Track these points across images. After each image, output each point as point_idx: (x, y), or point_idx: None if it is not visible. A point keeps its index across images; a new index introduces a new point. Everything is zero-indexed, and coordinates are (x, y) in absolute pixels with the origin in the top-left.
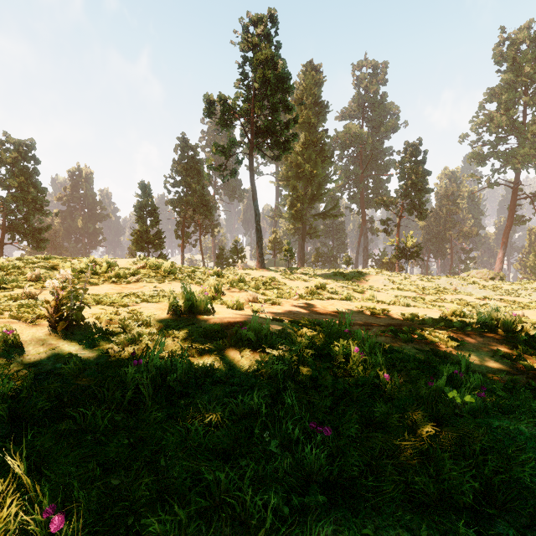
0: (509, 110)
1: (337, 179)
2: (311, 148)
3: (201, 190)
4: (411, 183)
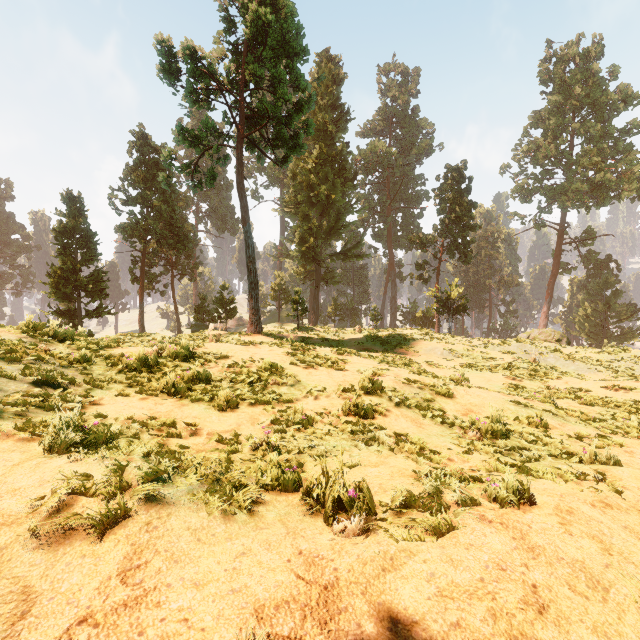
0: (556, 138)
1: (360, 209)
2: (328, 166)
3: (171, 213)
4: (455, 217)
